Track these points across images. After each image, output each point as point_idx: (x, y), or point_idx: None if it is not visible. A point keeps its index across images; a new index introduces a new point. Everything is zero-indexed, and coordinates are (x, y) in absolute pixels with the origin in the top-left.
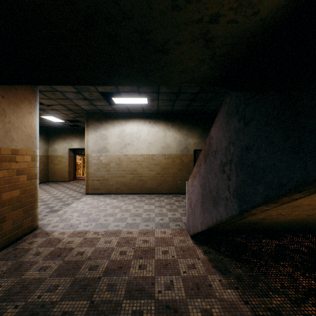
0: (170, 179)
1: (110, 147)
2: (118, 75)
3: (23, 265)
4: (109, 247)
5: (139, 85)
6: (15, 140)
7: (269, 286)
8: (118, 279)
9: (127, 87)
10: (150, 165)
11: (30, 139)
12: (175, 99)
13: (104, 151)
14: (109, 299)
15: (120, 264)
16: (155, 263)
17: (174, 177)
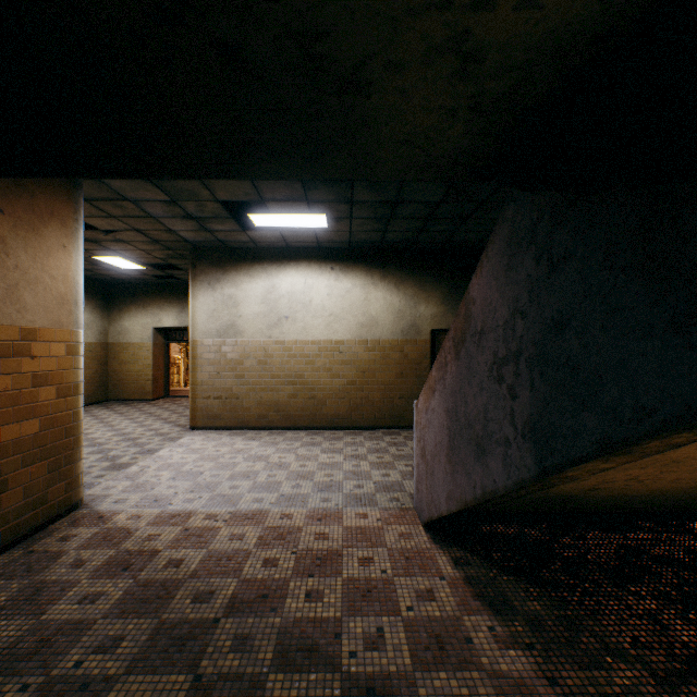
0: (377, 396)
1: (244, 325)
2: (253, 152)
3: (46, 590)
4: (239, 550)
5: (304, 177)
6: (28, 308)
7: (606, 643)
8: (259, 624)
9: (281, 189)
10: (333, 365)
11: (65, 307)
12: (388, 217)
13: (232, 333)
14: (236, 672)
15: (264, 590)
16: (344, 587)
17: (387, 392)
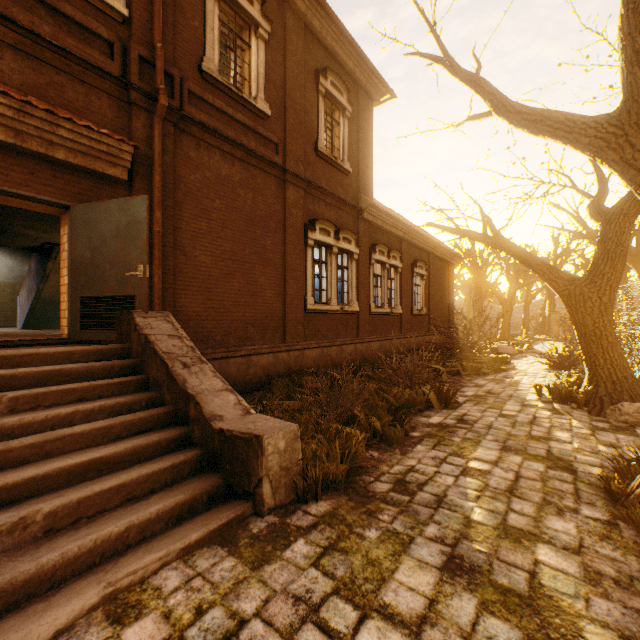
0: None
1: None
2: None
3: None
4: None
5: None
6: None
7: None
8: None
9: None
10: None
11: None
12: None
13: None
14: None
15: None
16: None
17: (4, 309)
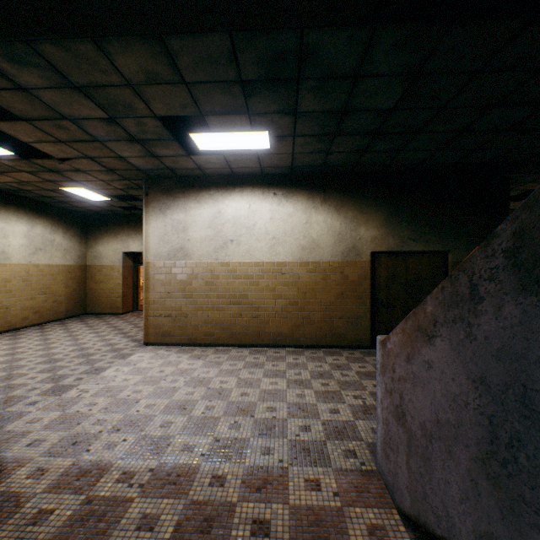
0: (318, 315)
1: (192, 248)
2: None
3: None
4: None
5: None
6: None
7: None
8: None
9: (219, 96)
10: (275, 286)
11: None
12: (333, 133)
13: (181, 255)
14: None
15: None
16: None
17: (327, 312)
